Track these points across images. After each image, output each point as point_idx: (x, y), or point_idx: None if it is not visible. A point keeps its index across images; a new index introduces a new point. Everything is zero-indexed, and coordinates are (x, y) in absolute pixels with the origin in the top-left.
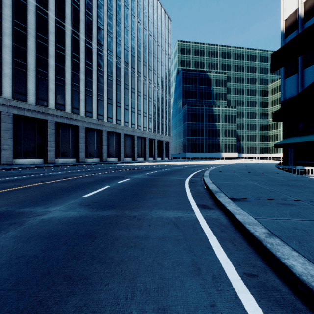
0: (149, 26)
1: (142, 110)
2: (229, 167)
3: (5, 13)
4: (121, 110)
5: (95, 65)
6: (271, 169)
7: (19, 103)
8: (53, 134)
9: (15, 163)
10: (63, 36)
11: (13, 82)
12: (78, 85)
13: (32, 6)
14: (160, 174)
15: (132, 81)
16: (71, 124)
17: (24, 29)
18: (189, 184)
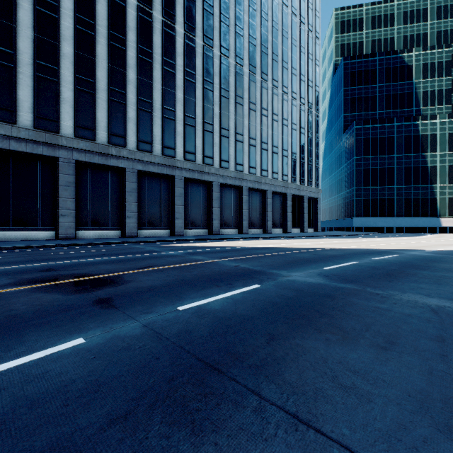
0: None
1: (258, 137)
2: None
3: None
4: (214, 138)
5: (158, 53)
6: None
7: None
8: (70, 184)
9: None
10: None
11: None
12: (122, 91)
13: None
14: None
15: (236, 82)
16: (109, 165)
17: None
18: None
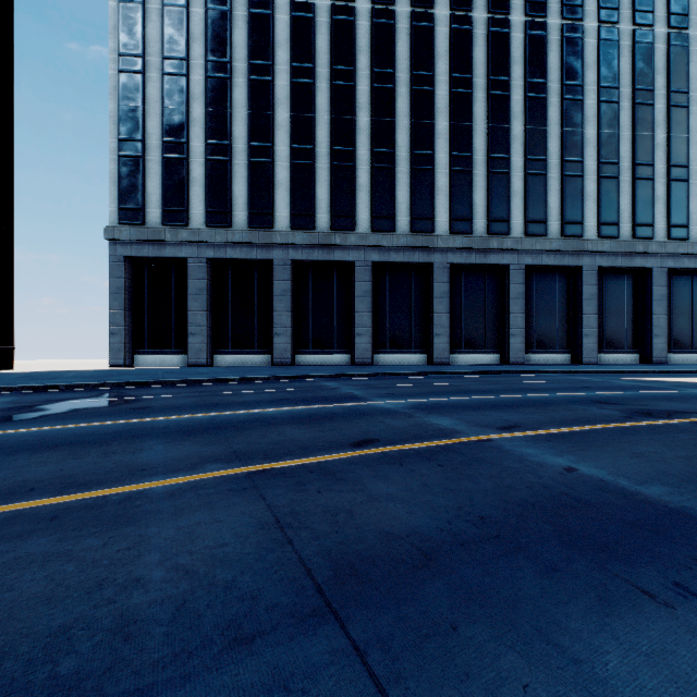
0: None
1: None
2: None
3: (360, 67)
4: (655, 189)
5: (555, 80)
6: None
7: (382, 237)
8: (444, 295)
9: (377, 362)
10: (466, 47)
11: (372, 197)
12: (504, 155)
13: (403, 20)
14: None
15: None
16: (487, 264)
17: (390, 79)
18: None
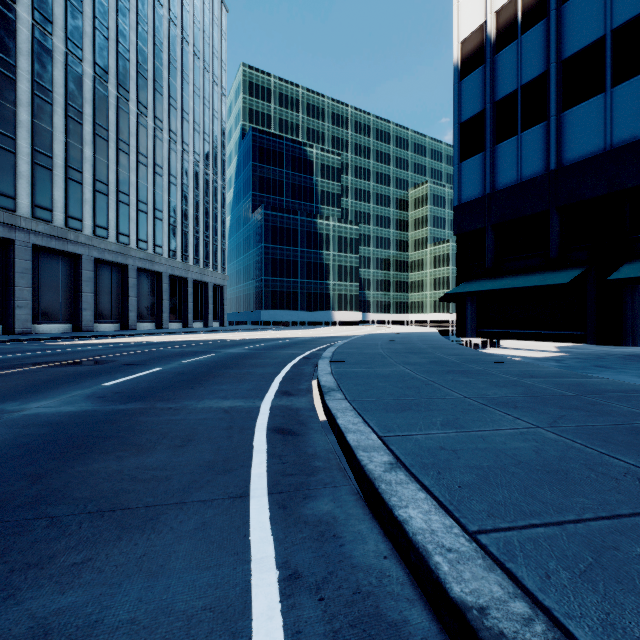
0: (172, 0)
1: (151, 201)
2: (367, 345)
3: None
4: (85, 193)
5: None
6: (458, 349)
7: None
8: None
9: None
10: None
11: None
12: None
13: None
14: (163, 386)
15: (119, 121)
16: None
17: None
18: (269, 463)
